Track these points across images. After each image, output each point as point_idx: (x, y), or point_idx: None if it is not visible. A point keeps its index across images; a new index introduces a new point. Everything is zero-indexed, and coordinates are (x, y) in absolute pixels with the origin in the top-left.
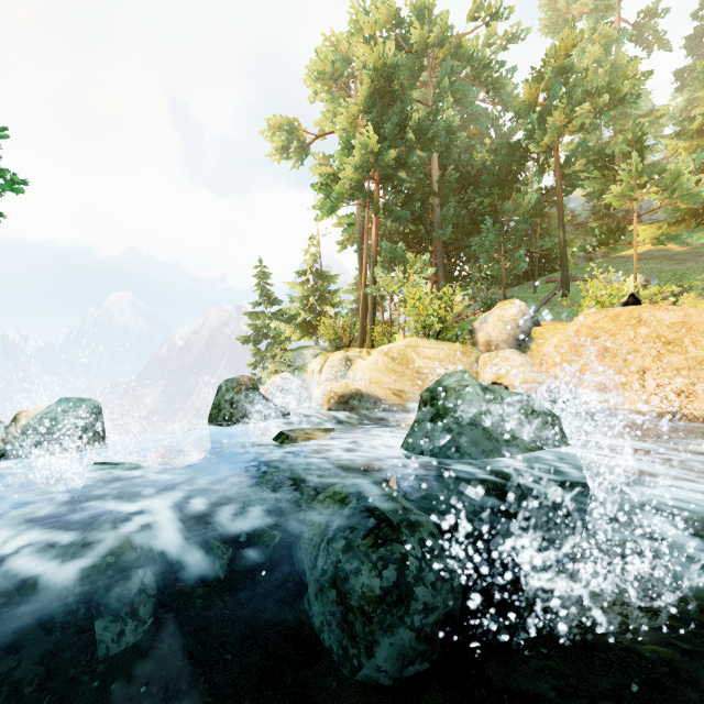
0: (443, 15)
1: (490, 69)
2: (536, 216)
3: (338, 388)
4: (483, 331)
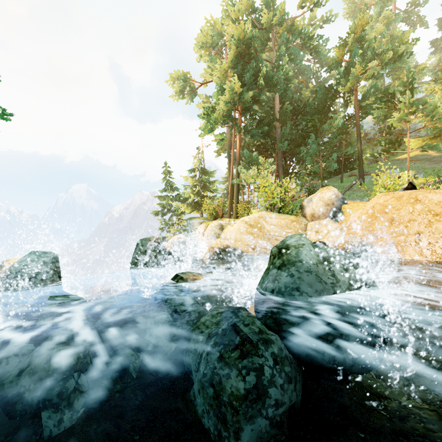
0: (282, 5)
1: (312, 39)
2: (342, 133)
3: (215, 245)
4: (309, 207)
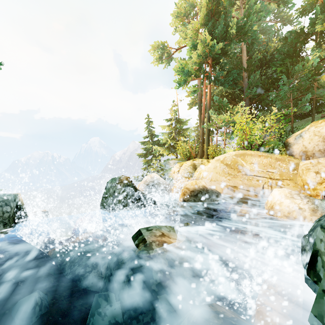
0: None
1: None
2: (315, 75)
3: (189, 185)
4: (298, 144)
